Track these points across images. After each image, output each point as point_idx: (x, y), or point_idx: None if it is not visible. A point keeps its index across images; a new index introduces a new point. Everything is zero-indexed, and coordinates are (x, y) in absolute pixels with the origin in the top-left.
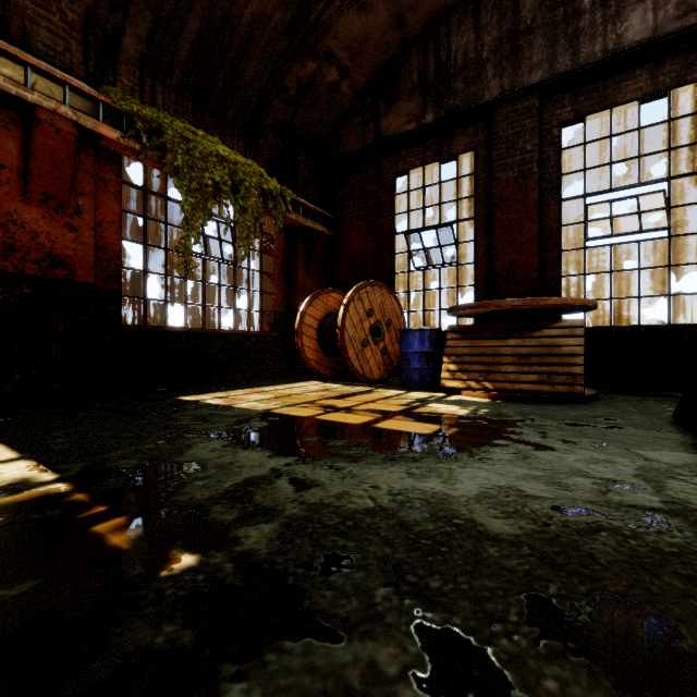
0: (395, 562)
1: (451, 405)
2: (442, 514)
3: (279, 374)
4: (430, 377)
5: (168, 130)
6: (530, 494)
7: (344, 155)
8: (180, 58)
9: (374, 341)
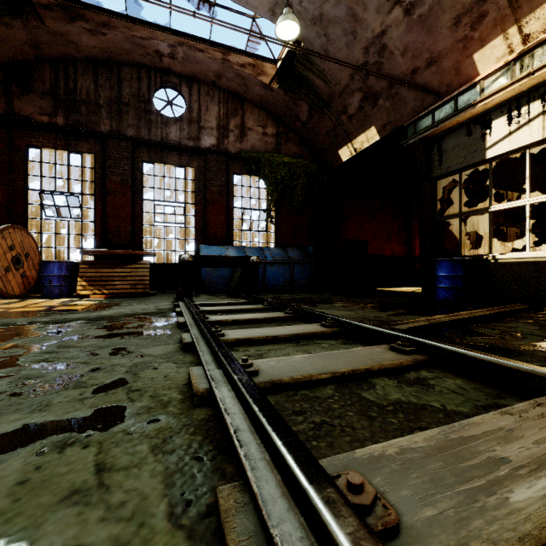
0: (94, 320)
1: (87, 301)
2: (101, 316)
3: None
4: (67, 290)
5: None
6: (125, 312)
7: None
8: None
9: (15, 268)
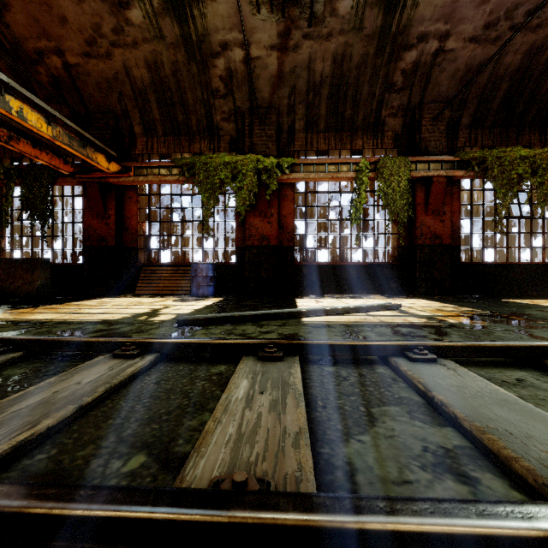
0: None
1: None
2: None
3: None
4: None
5: (488, 158)
6: None
7: None
8: (492, 109)
9: None
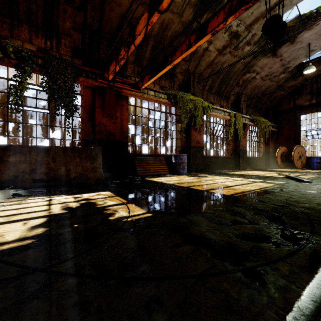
0: None
1: None
2: None
3: (263, 167)
4: (319, 167)
5: (257, 120)
6: None
7: (283, 110)
8: (253, 102)
9: (299, 159)
